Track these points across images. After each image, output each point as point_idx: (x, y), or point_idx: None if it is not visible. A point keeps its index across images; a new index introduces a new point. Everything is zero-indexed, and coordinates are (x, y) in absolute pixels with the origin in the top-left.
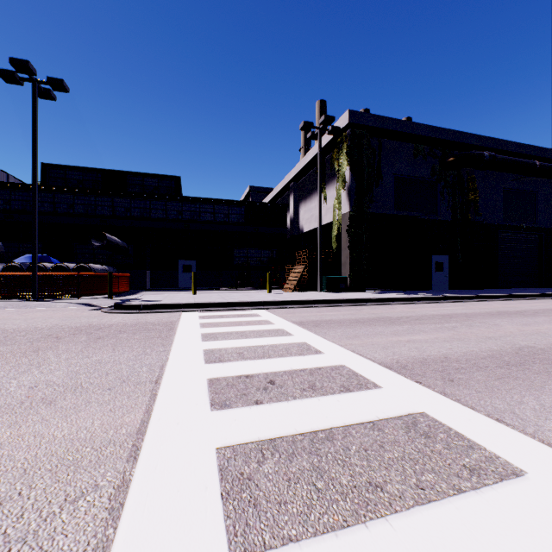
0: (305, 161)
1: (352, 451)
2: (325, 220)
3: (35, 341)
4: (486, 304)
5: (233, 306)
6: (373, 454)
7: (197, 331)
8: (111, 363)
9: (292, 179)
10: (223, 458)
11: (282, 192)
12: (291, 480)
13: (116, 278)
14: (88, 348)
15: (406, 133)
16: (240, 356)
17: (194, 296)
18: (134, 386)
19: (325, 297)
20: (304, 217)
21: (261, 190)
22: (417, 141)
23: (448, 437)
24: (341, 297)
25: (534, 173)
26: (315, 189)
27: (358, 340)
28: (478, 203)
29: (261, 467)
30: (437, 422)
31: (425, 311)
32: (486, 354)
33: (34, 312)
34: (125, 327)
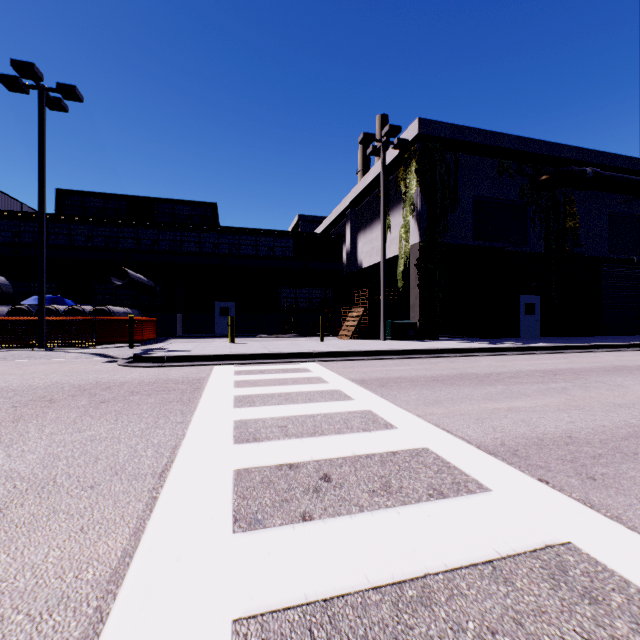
0: (365, 183)
1: (469, 635)
2: (389, 253)
3: (21, 405)
4: (594, 355)
5: (277, 358)
6: None
7: (230, 393)
8: (107, 441)
9: (349, 205)
10: None
11: (337, 221)
12: None
13: (140, 323)
14: (84, 417)
15: (489, 145)
16: (282, 432)
17: (231, 345)
18: (127, 483)
19: (391, 347)
20: (364, 250)
21: (312, 219)
22: (502, 155)
23: (631, 603)
24: (410, 346)
25: None
26: (376, 216)
27: (440, 407)
28: (577, 231)
29: None
30: (599, 565)
31: (519, 366)
32: (625, 432)
33: (36, 365)
34: (140, 386)
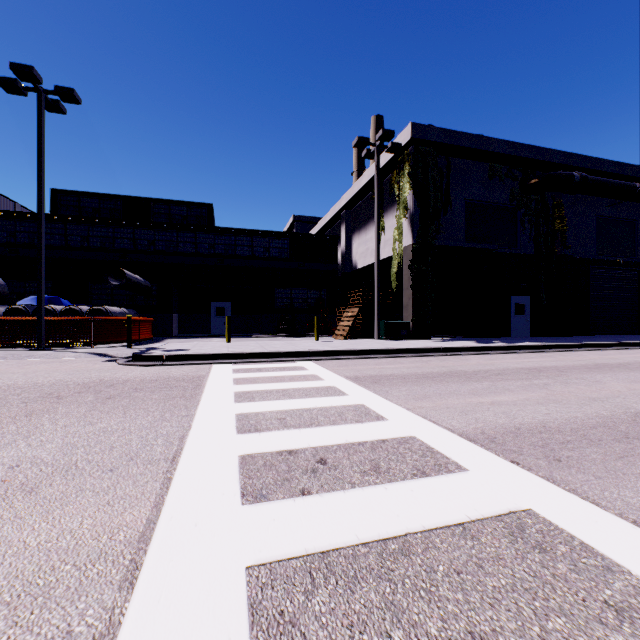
0: (359, 185)
1: (439, 574)
2: (383, 254)
3: (31, 401)
4: (579, 354)
5: (274, 357)
6: (470, 579)
7: (230, 389)
8: (119, 432)
9: (344, 207)
10: (256, 585)
11: (332, 222)
12: (354, 627)
13: (137, 323)
14: (93, 412)
15: (480, 150)
16: (281, 423)
17: (228, 344)
18: (143, 466)
19: (384, 346)
20: (358, 251)
21: (307, 219)
22: (492, 159)
23: (573, 552)
24: (403, 345)
25: (633, 198)
26: (371, 218)
27: (429, 401)
28: (566, 233)
29: (310, 602)
30: (552, 525)
31: (506, 364)
32: (595, 422)
33: (37, 364)
34: (142, 383)
